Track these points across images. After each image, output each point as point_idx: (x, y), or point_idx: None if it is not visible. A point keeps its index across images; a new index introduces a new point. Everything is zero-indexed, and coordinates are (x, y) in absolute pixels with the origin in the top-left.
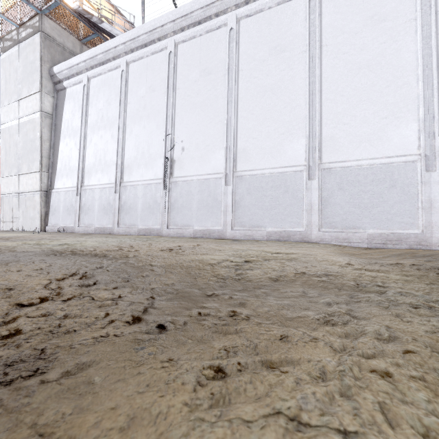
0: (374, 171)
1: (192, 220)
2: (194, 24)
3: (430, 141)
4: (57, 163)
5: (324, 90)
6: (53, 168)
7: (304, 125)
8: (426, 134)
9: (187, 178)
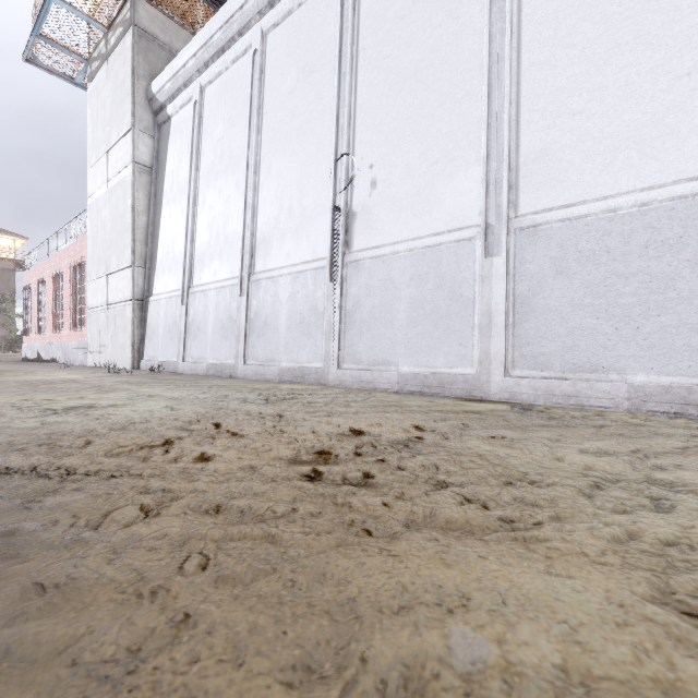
0: None
1: (395, 350)
2: None
3: None
4: (158, 250)
5: None
6: (151, 260)
7: None
8: None
9: (383, 248)
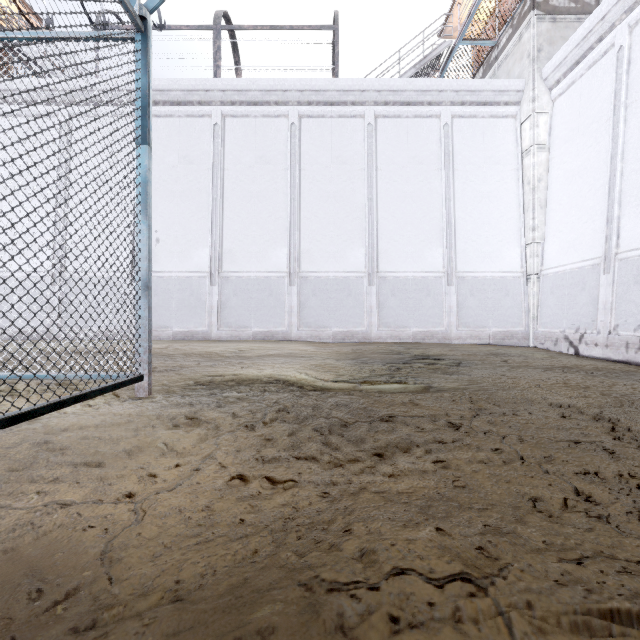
0: (337, 282)
1: (171, 321)
2: (172, 102)
3: (372, 263)
4: None
5: (302, 209)
6: None
7: (287, 236)
8: (370, 258)
9: (164, 273)
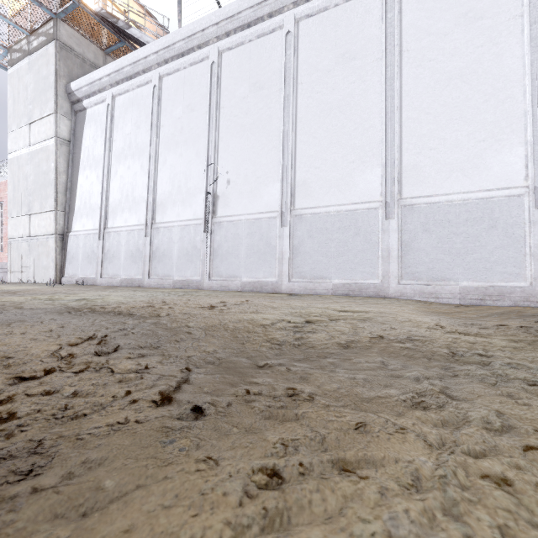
0: (468, 207)
1: (240, 270)
2: (242, 27)
3: None
4: (76, 200)
5: (404, 107)
6: (70, 206)
7: (380, 150)
8: (536, 161)
9: (234, 217)
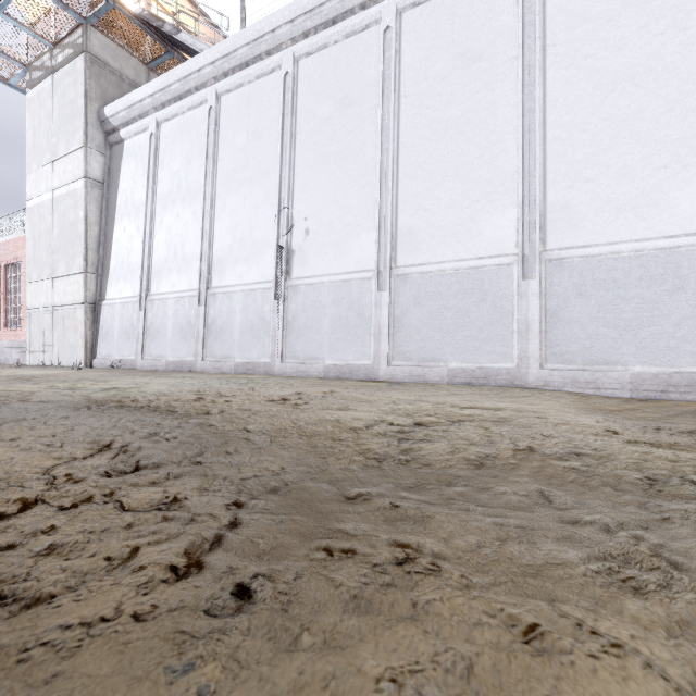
0: (643, 262)
1: (322, 349)
2: (325, 24)
3: None
4: (111, 259)
5: (549, 124)
6: (104, 267)
7: (515, 184)
8: None
9: (314, 279)
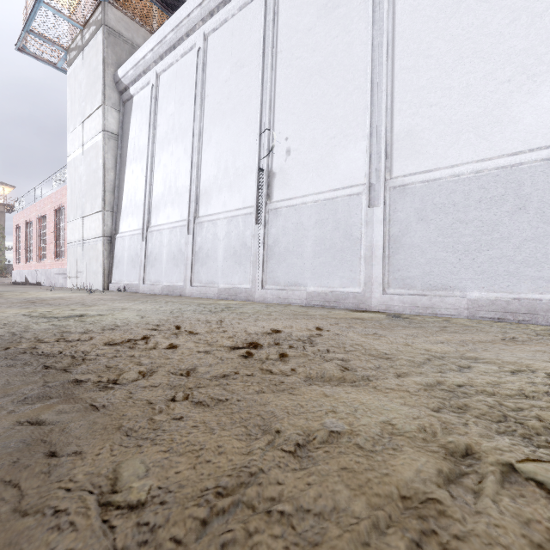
0: None
1: (304, 275)
2: None
3: None
4: (123, 198)
5: None
6: (118, 206)
7: None
8: None
9: (295, 200)
